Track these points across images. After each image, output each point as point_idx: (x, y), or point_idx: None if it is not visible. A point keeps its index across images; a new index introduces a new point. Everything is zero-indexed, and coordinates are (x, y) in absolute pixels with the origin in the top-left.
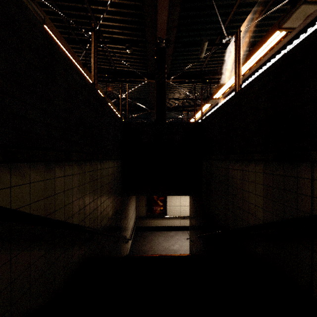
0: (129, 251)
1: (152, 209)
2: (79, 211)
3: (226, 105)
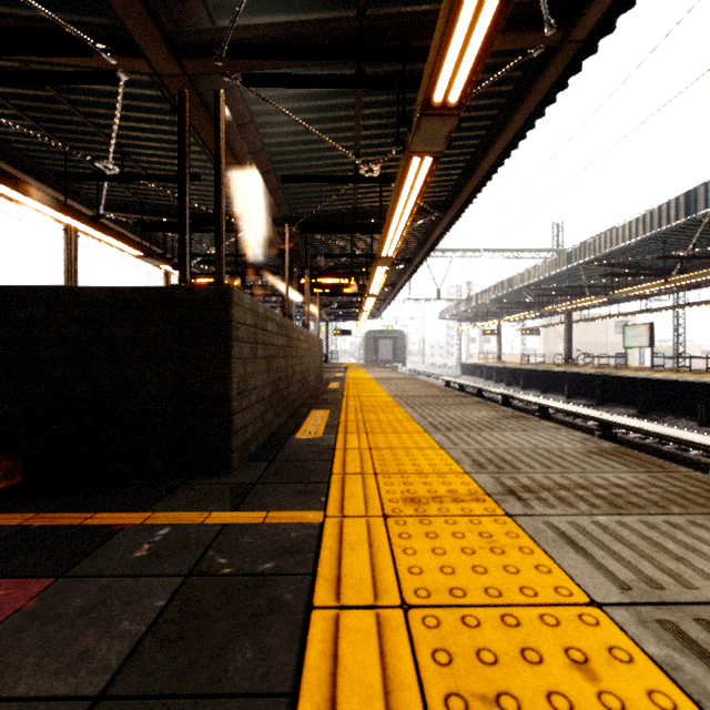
0: None
1: None
2: None
3: None
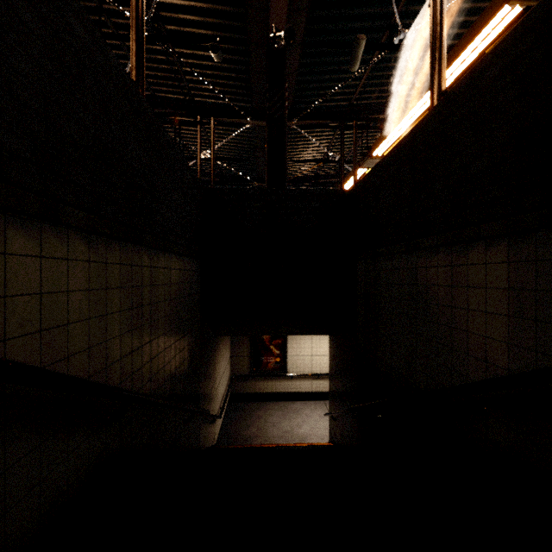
0: (218, 438)
1: (261, 361)
2: (92, 350)
3: (411, 138)
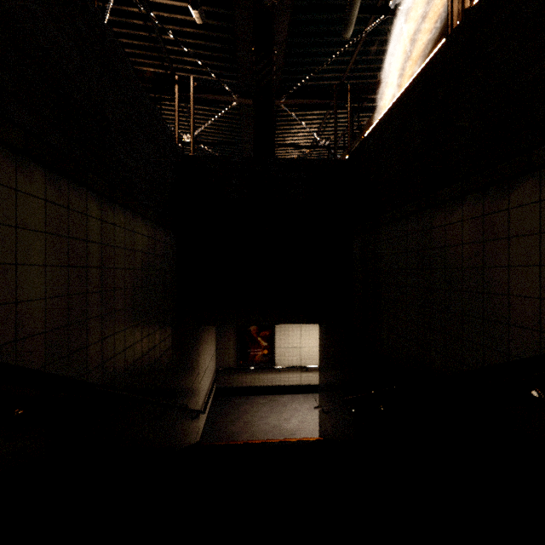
0: (202, 435)
1: (248, 353)
2: None
3: (424, 76)
